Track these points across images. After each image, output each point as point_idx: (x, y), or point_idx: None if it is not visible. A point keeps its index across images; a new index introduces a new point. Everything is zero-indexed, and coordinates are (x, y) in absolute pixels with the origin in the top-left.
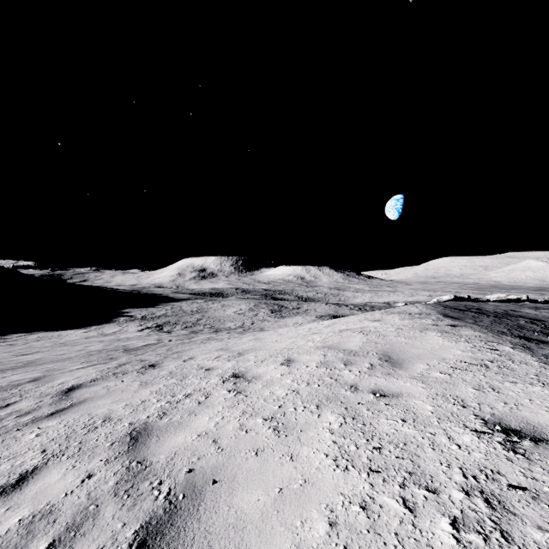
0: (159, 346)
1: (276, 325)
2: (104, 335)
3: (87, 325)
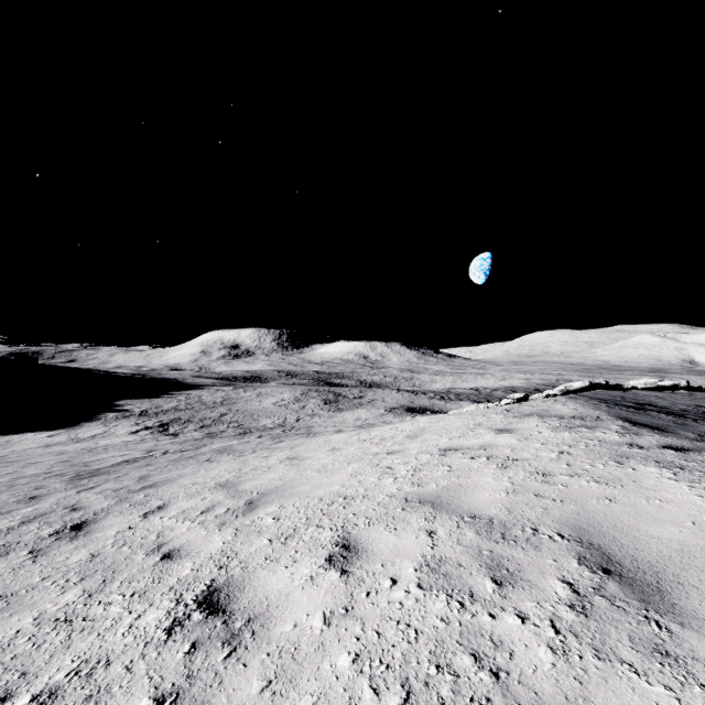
0: (139, 465)
1: (331, 422)
2: (75, 441)
3: (57, 425)
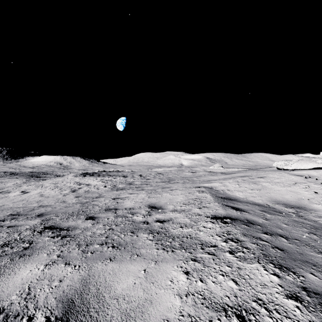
0: None
1: None
2: None
3: None
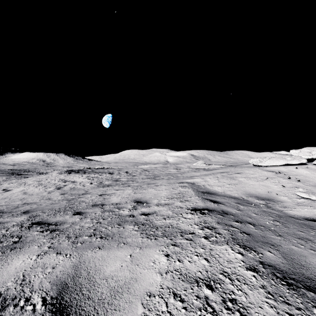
0: None
1: None
2: None
3: None
